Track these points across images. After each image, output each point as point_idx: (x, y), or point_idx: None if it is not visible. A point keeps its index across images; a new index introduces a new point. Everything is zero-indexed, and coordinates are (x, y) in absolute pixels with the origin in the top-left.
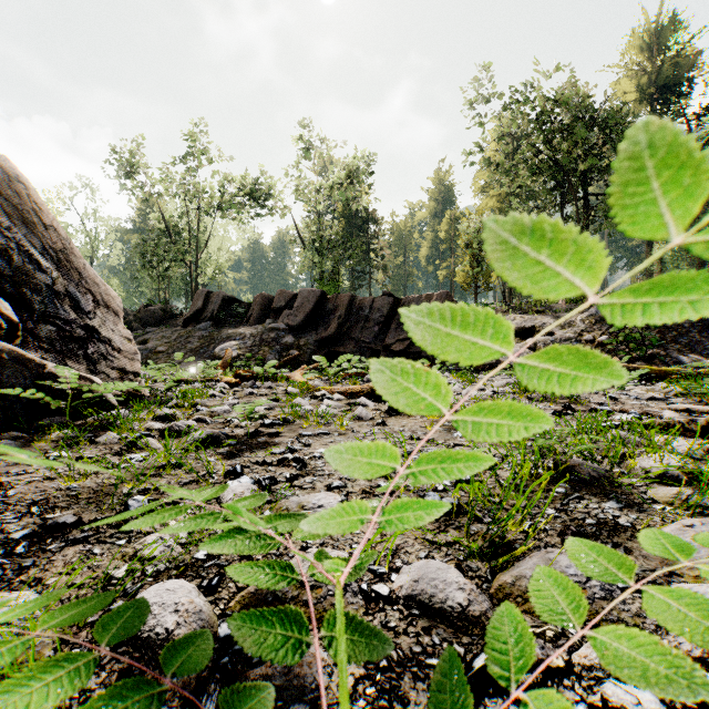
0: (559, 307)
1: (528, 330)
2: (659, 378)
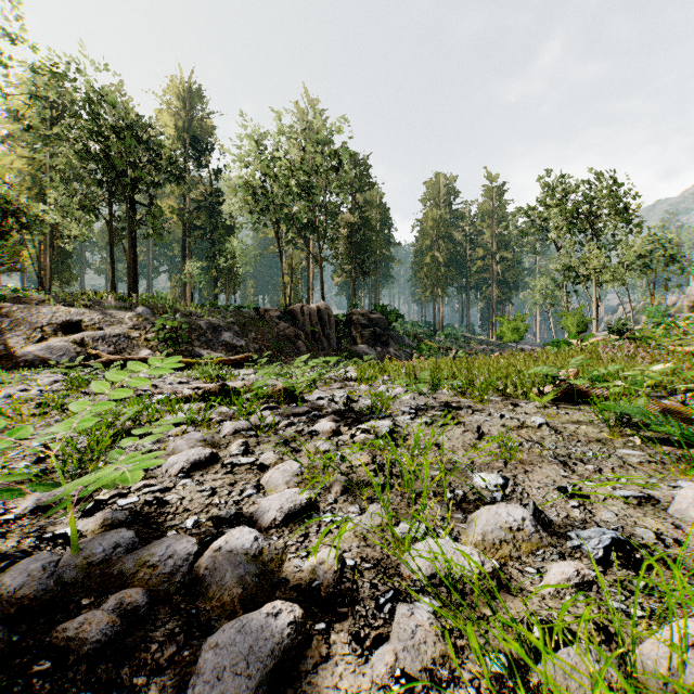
0: (109, 303)
1: (76, 324)
2: (187, 367)
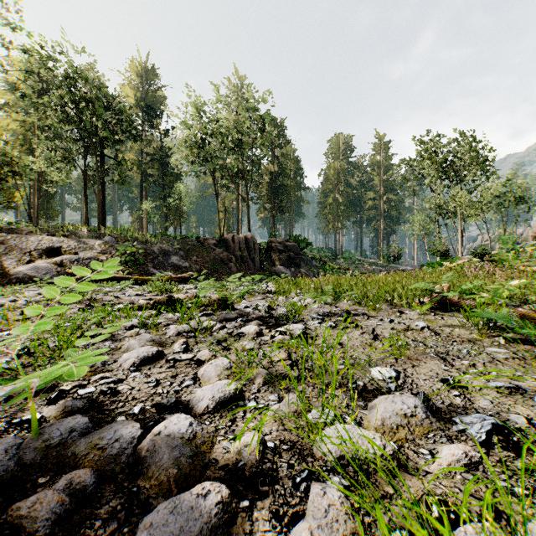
0: (83, 233)
1: (57, 250)
2: (143, 283)
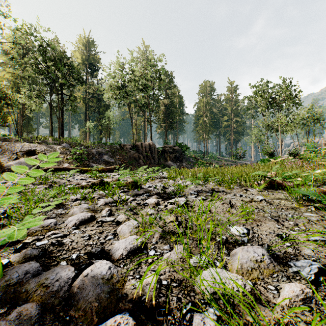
0: (49, 141)
1: (33, 151)
2: (86, 172)
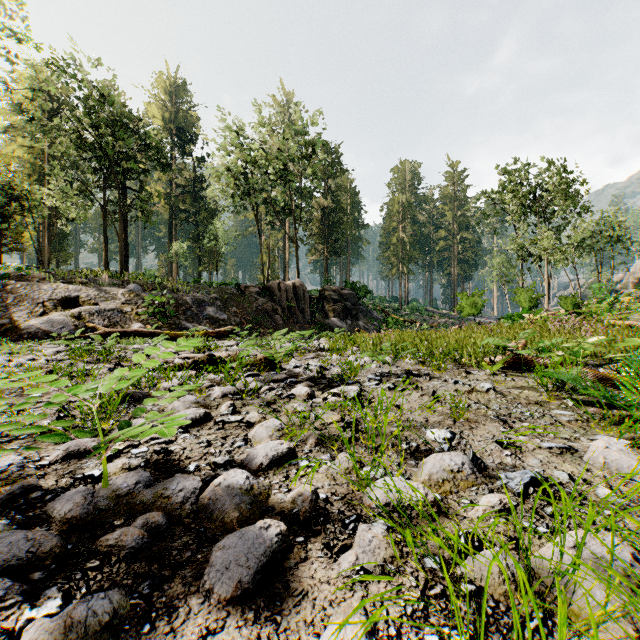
0: (103, 280)
1: (74, 300)
2: (175, 339)
